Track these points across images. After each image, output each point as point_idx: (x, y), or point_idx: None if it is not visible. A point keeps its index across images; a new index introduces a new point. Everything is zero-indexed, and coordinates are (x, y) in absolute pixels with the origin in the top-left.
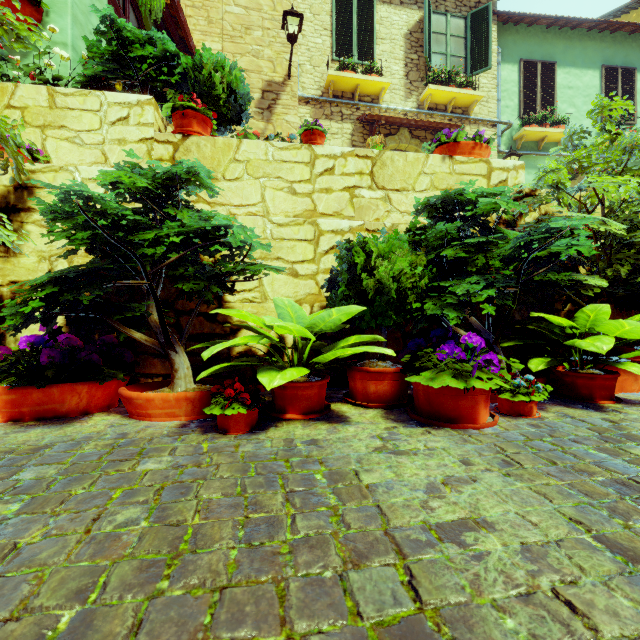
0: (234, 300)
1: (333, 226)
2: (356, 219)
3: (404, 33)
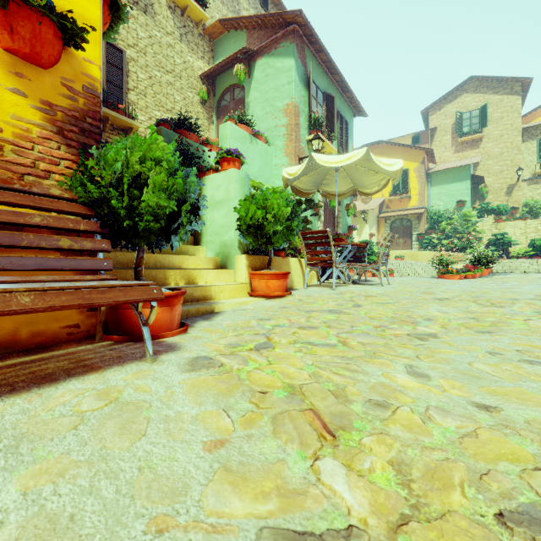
0: (509, 248)
1: (530, 236)
2: (536, 232)
3: None
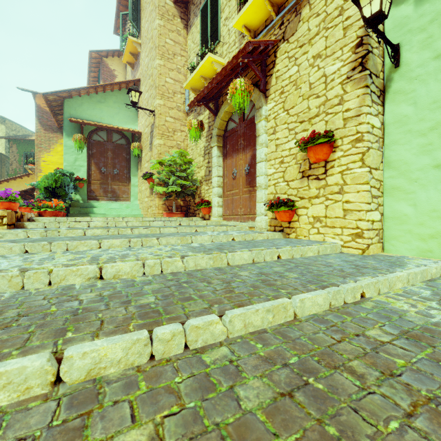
0: None
1: None
2: None
3: None
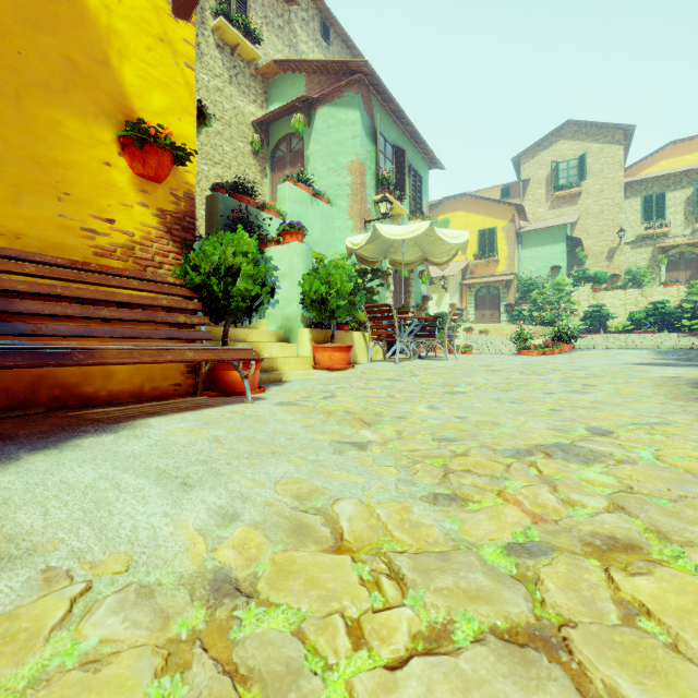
0: (607, 322)
1: (629, 308)
2: (637, 304)
3: (683, 200)
